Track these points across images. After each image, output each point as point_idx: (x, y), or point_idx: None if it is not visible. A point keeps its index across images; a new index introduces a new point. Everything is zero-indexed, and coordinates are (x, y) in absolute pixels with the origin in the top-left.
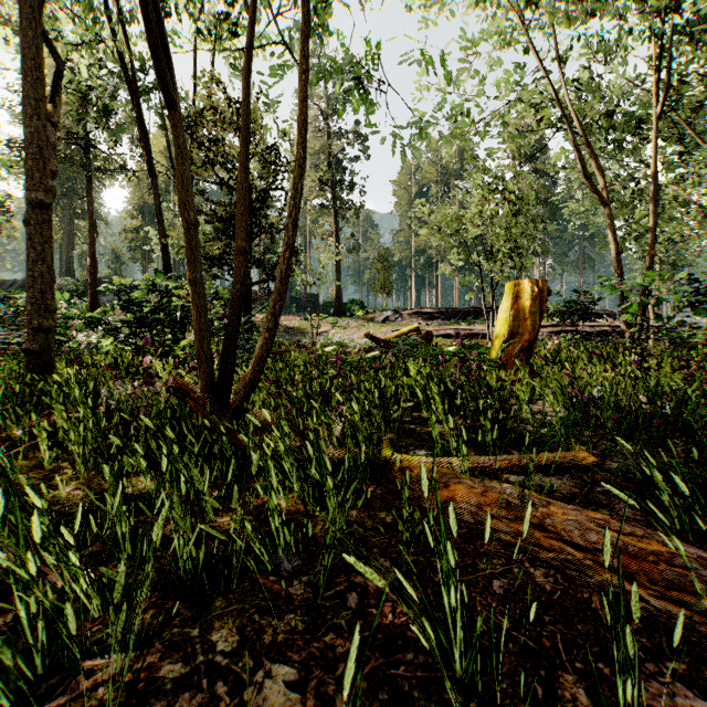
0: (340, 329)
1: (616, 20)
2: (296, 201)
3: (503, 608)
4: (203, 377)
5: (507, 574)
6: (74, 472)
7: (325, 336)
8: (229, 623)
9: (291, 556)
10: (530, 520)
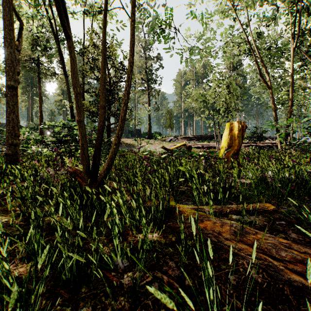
0: (150, 144)
1: (274, 6)
2: (128, 82)
3: (236, 293)
4: (84, 166)
5: (237, 272)
6: (22, 212)
7: (143, 147)
8: (88, 302)
9: (123, 260)
10: (247, 241)
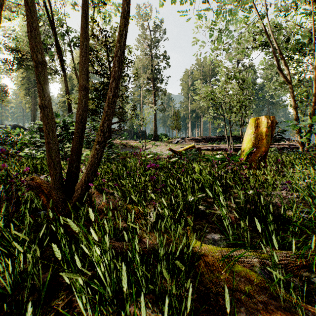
0: (156, 147)
1: None
2: (120, 44)
3: None
4: (52, 178)
5: None
6: None
7: (149, 150)
8: None
9: None
10: None
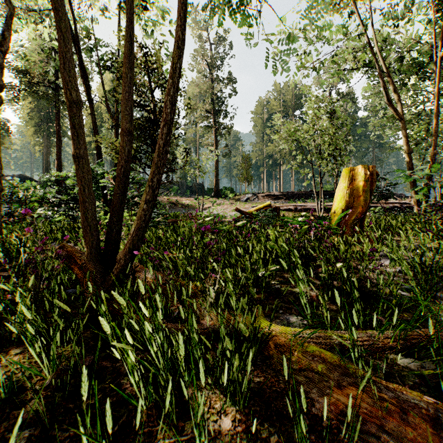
0: (218, 206)
1: None
2: (173, 80)
3: None
4: (88, 245)
5: None
6: None
7: (208, 210)
8: None
9: None
10: None
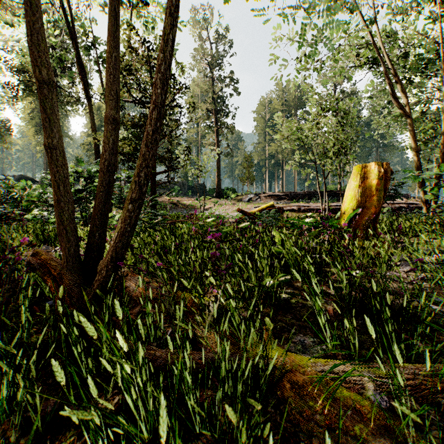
0: (220, 206)
1: None
2: (164, 54)
3: None
4: (64, 253)
5: None
6: None
7: (209, 211)
8: None
9: None
10: None
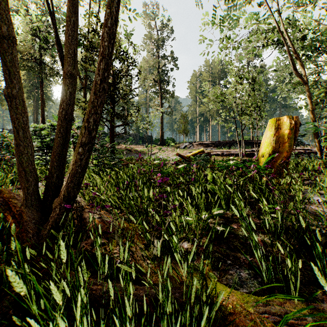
0: (163, 152)
1: None
2: (112, 10)
3: None
4: (24, 192)
5: None
6: None
7: (155, 155)
8: None
9: None
10: None
